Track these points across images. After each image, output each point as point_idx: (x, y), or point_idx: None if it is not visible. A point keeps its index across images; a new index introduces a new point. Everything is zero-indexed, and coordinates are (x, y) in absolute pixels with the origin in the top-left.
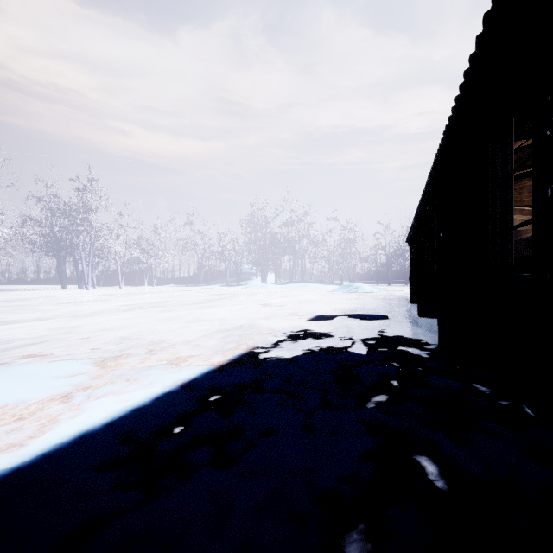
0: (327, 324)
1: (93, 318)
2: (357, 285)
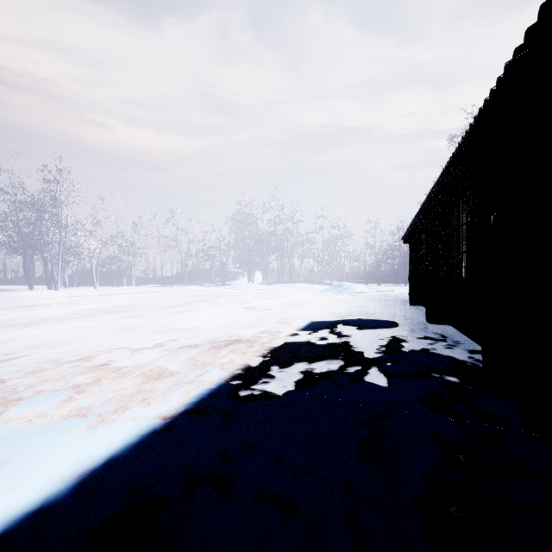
0: (325, 334)
1: (35, 327)
2: (348, 285)
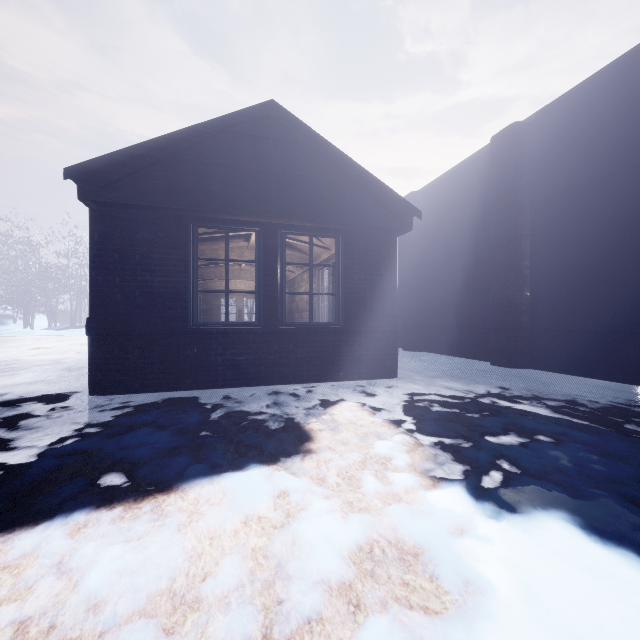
0: None
1: None
2: None
